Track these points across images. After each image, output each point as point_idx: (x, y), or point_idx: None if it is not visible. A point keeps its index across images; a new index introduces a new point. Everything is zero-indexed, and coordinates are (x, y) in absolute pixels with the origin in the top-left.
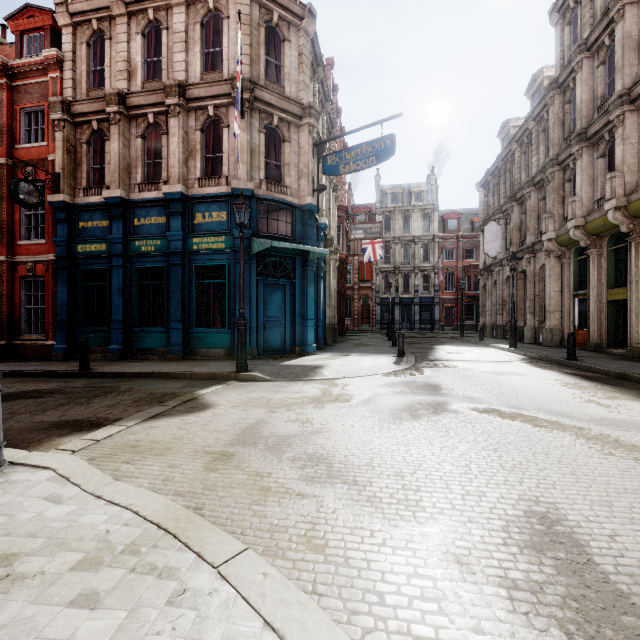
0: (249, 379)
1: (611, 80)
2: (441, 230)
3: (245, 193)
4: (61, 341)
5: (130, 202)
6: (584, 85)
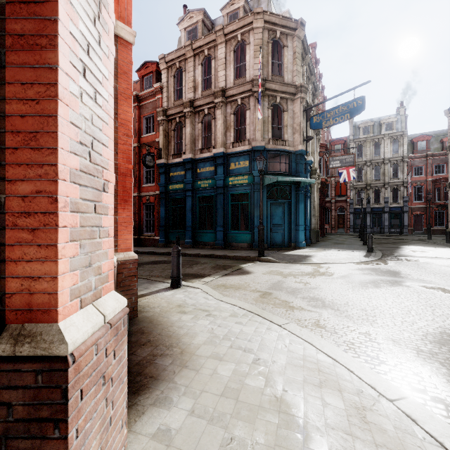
0: (266, 261)
1: None
2: (410, 151)
3: (260, 148)
4: (162, 237)
5: (195, 160)
6: None
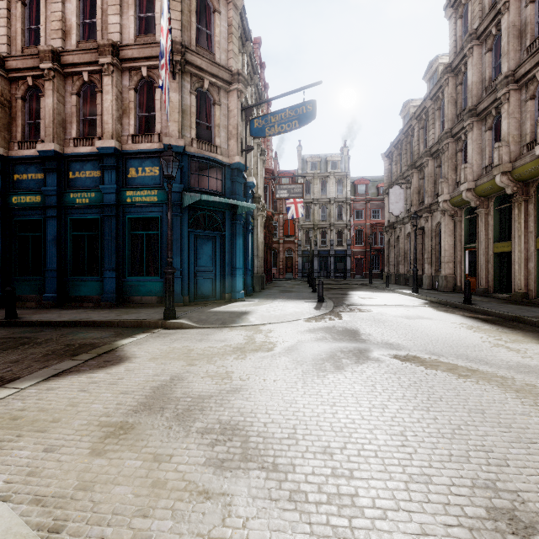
0: (176, 326)
1: (497, 64)
2: (352, 194)
3: (176, 150)
4: None
5: (65, 156)
6: (474, 68)
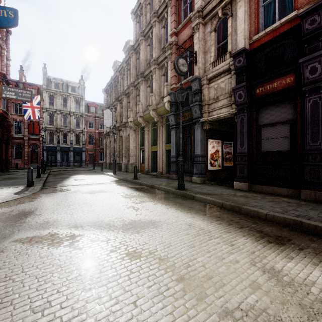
0: None
1: (152, 54)
2: (87, 111)
3: None
4: None
5: None
6: (143, 52)
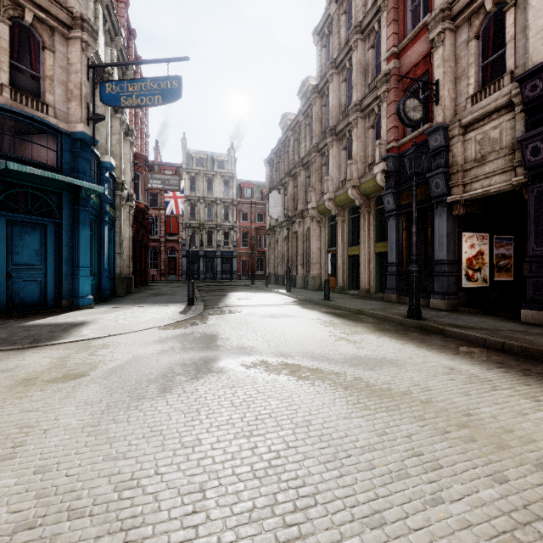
0: None
1: (350, 94)
2: (239, 196)
3: None
4: None
5: None
6: (334, 93)
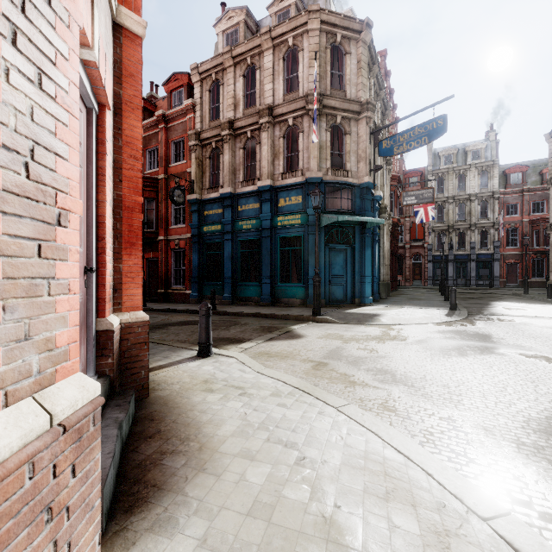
0: (323, 321)
1: None
2: (502, 185)
3: (316, 180)
4: (194, 291)
5: (236, 195)
6: None
